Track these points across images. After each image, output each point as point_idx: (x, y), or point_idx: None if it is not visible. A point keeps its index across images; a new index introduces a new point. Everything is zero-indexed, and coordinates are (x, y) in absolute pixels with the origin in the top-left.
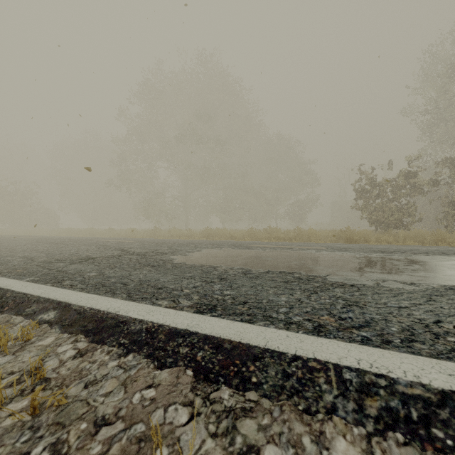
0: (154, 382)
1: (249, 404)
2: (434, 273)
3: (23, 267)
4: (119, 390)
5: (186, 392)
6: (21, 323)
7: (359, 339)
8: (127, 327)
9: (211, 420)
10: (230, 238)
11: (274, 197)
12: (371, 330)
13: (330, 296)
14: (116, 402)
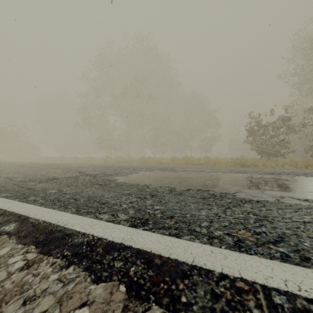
0: (88, 300)
1: None
2: None
3: (3, 185)
4: (54, 309)
5: (118, 312)
6: None
7: (278, 255)
8: (71, 239)
9: None
10: (159, 164)
11: (189, 135)
12: (286, 245)
13: (242, 211)
14: None
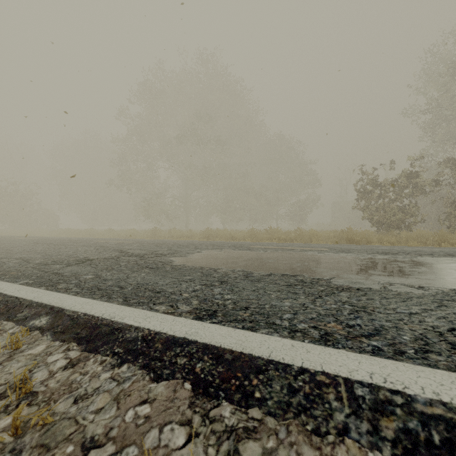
0: (149, 397)
1: (253, 424)
2: (442, 276)
3: (18, 269)
4: (111, 406)
5: (184, 408)
6: (12, 329)
7: (370, 349)
8: (122, 334)
9: (211, 442)
10: (231, 239)
11: (275, 197)
12: (382, 339)
13: (335, 300)
14: (107, 421)
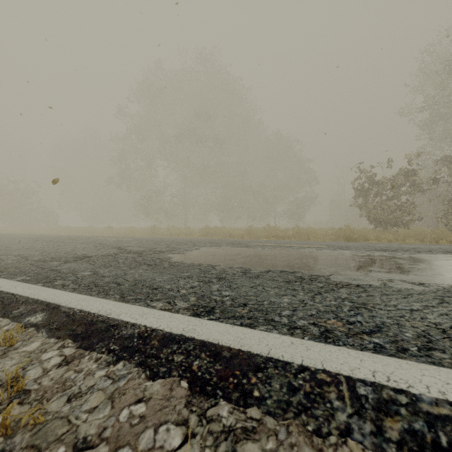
0: (145, 396)
1: (251, 424)
2: (442, 272)
3: (16, 266)
4: (105, 405)
5: (180, 408)
6: (7, 326)
7: (371, 346)
8: (118, 331)
9: (208, 443)
10: (229, 236)
11: (273, 195)
12: (383, 336)
13: (335, 297)
14: (101, 420)
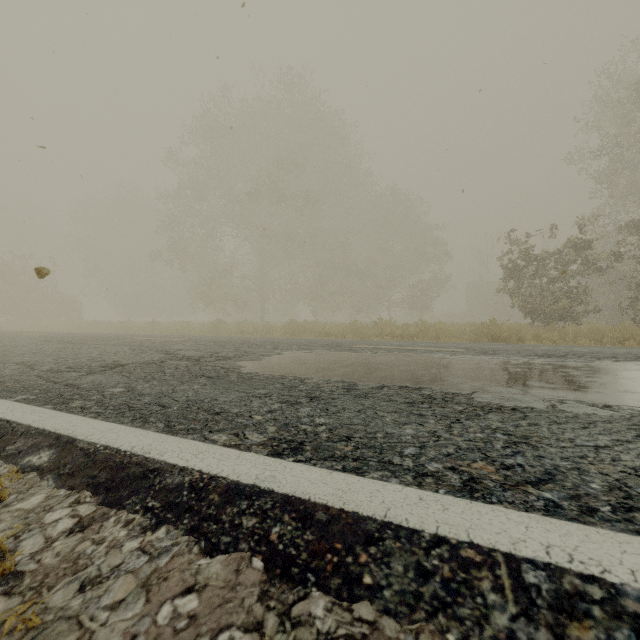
0: (197, 582)
1: (361, 629)
2: (636, 389)
3: (17, 379)
4: (137, 598)
5: (250, 602)
6: None
7: (541, 505)
8: (160, 479)
9: None
10: (325, 335)
11: (387, 277)
12: (558, 488)
13: (482, 426)
14: (129, 623)
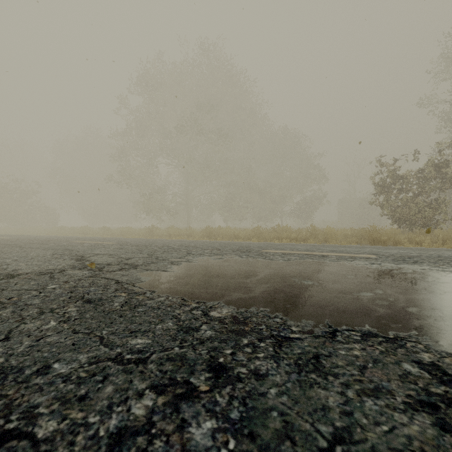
0: None
1: None
2: None
3: None
4: None
5: None
6: None
7: None
8: None
9: None
10: (234, 238)
11: (280, 194)
12: None
13: None
14: None
